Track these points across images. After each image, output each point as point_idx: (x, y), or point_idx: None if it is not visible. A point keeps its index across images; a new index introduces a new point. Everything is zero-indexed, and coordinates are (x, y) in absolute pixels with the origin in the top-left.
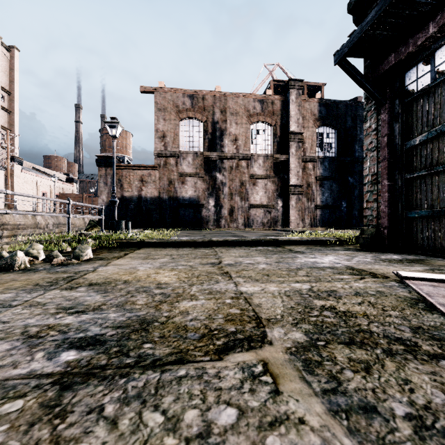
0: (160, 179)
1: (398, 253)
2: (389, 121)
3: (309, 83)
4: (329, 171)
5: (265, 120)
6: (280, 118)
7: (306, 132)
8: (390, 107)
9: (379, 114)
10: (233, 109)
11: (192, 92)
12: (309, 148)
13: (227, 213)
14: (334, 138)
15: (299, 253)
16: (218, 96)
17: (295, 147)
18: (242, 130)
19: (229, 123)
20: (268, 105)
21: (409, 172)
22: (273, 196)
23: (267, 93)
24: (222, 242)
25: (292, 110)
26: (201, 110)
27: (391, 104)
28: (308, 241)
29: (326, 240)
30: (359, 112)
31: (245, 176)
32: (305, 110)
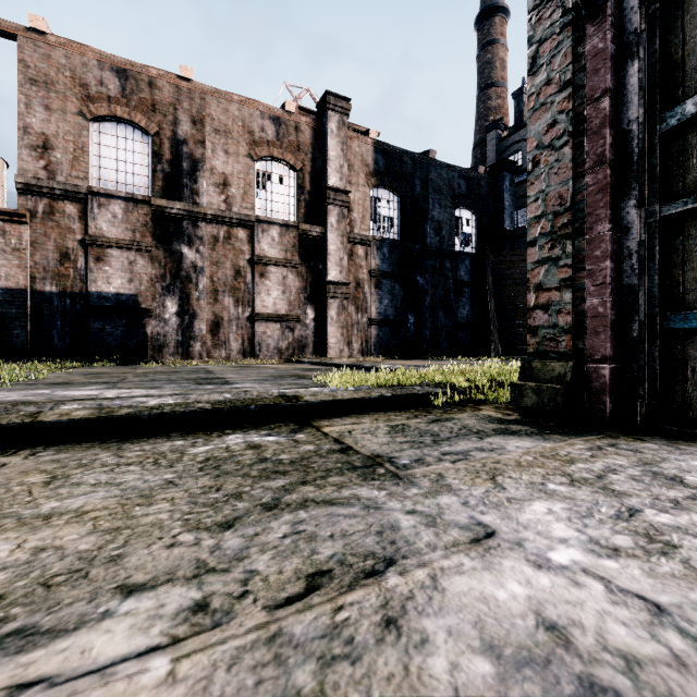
0: (36, 246)
1: (654, 438)
2: (613, 54)
3: (356, 127)
4: (390, 263)
5: (284, 157)
6: (311, 159)
7: (354, 192)
8: (614, 15)
9: (581, 39)
10: (220, 122)
11: (125, 64)
12: (359, 220)
13: (207, 330)
14: (397, 209)
15: (384, 477)
16: (187, 88)
17: (336, 215)
18: (238, 167)
19: (212, 148)
20: (288, 130)
21: (674, 198)
22: (298, 300)
23: (287, 107)
24: (82, 423)
25: (331, 149)
26: (147, 107)
27: (616, 7)
28: (384, 399)
29: (427, 393)
30: (432, 175)
31: (245, 258)
32: (353, 154)
